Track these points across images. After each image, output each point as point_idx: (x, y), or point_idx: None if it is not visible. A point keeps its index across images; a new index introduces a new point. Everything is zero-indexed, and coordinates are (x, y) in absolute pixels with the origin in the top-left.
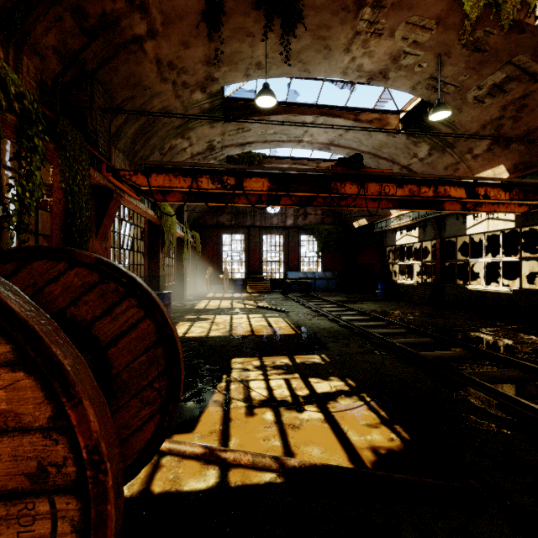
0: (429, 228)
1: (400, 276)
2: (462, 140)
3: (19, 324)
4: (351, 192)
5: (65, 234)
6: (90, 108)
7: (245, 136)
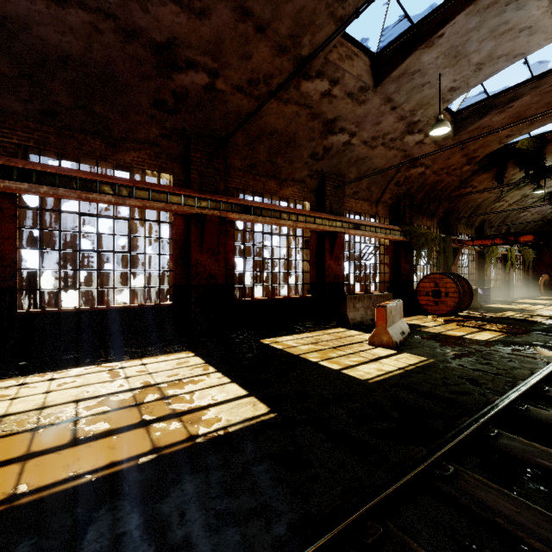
0: None
1: None
2: None
3: (454, 280)
4: None
5: (443, 265)
6: (451, 221)
7: None
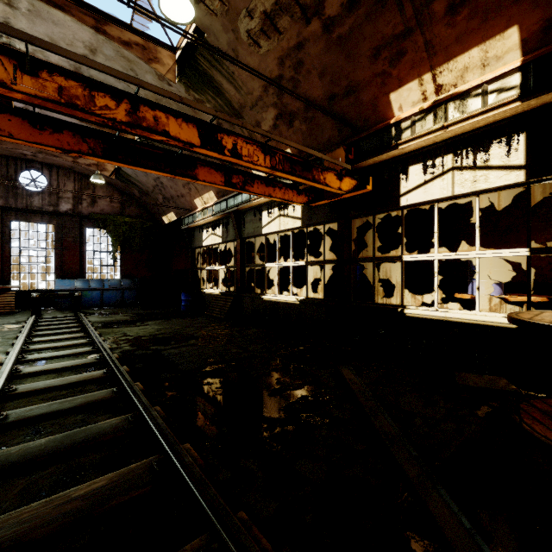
0: (232, 225)
1: (223, 283)
2: (248, 108)
3: None
4: None
5: None
6: None
7: None
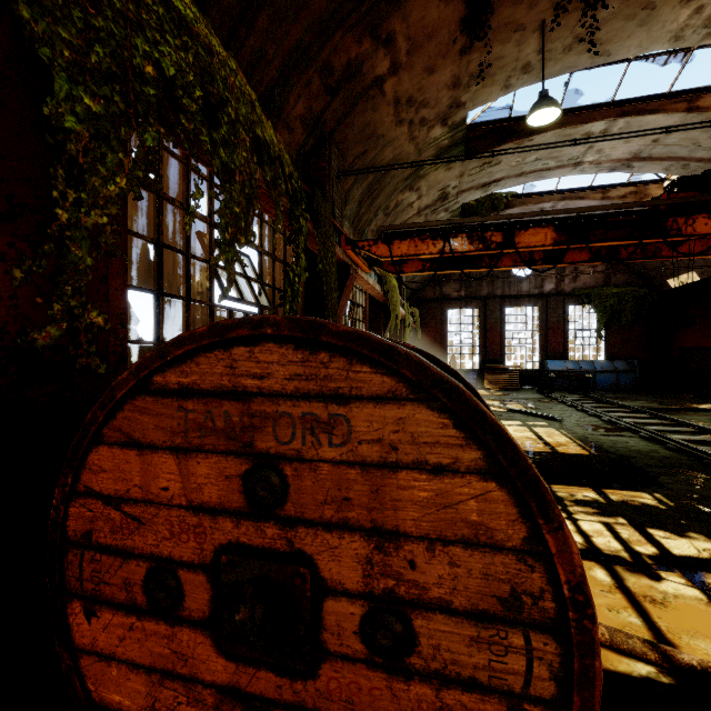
0: None
1: None
2: None
3: (490, 428)
4: (708, 230)
5: None
6: (328, 174)
7: (491, 173)
